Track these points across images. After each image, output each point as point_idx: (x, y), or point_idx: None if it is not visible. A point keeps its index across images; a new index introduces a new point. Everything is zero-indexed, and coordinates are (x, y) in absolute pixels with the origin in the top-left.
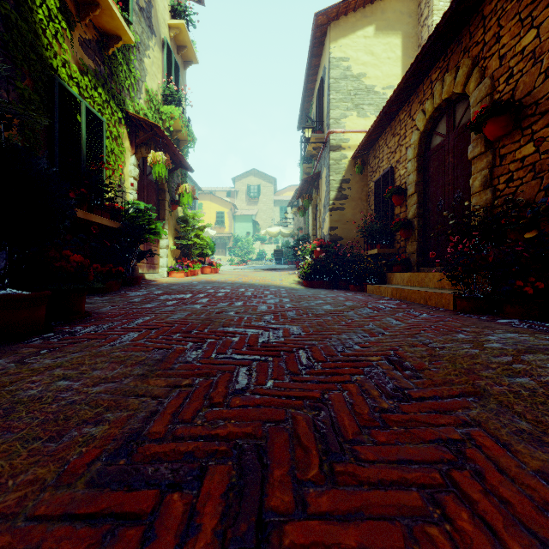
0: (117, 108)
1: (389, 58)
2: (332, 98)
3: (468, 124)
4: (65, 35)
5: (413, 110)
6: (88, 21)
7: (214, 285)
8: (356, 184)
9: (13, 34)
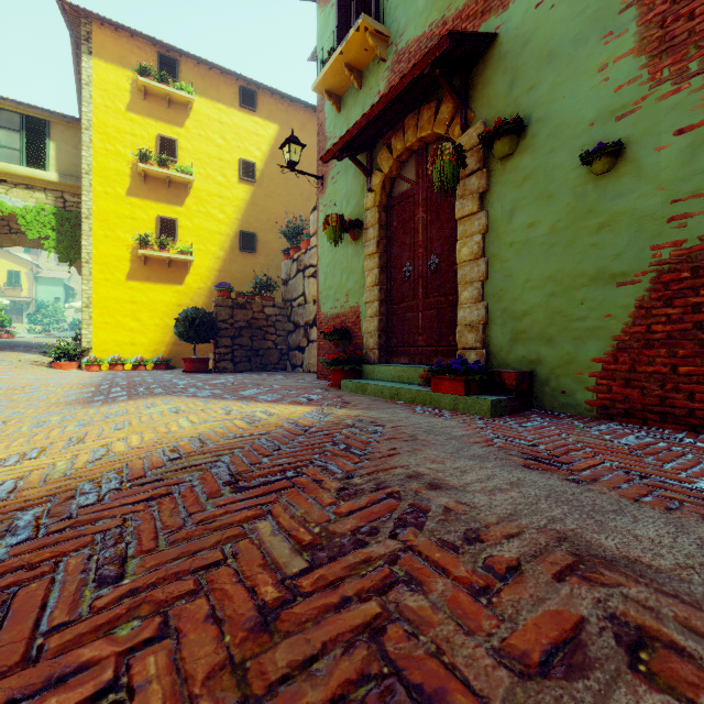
0: None
1: None
2: None
3: None
4: None
5: None
6: None
7: (13, 342)
8: None
9: None
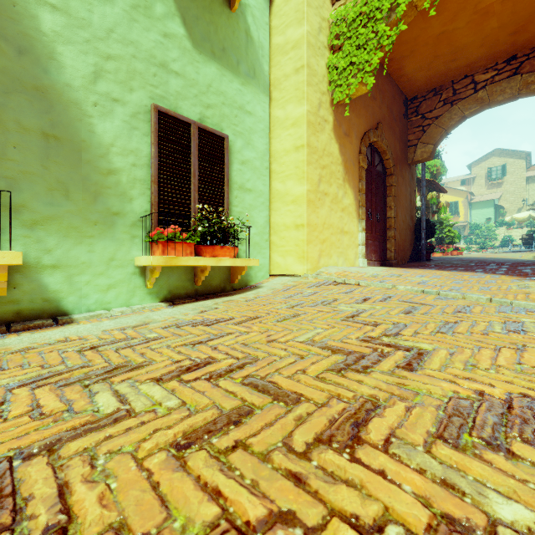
0: None
1: None
2: None
3: None
4: None
5: None
6: None
7: (466, 258)
8: None
9: None
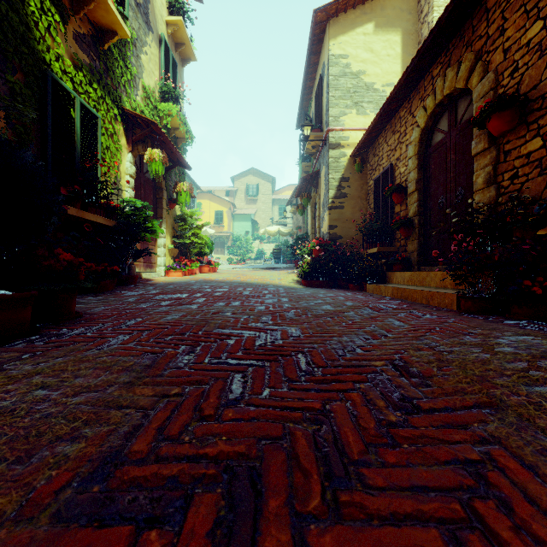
0: (113, 104)
1: (389, 55)
2: (331, 95)
3: (472, 120)
4: (59, 29)
5: (413, 106)
6: (83, 15)
7: (211, 284)
8: (355, 183)
9: (3, 26)
